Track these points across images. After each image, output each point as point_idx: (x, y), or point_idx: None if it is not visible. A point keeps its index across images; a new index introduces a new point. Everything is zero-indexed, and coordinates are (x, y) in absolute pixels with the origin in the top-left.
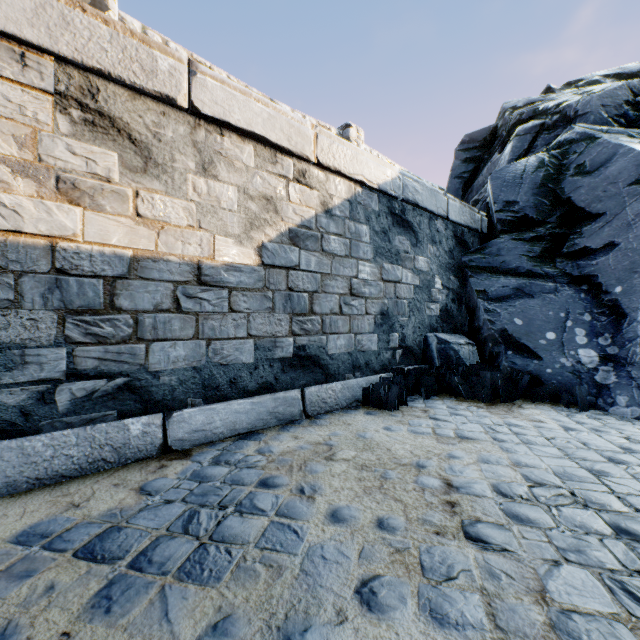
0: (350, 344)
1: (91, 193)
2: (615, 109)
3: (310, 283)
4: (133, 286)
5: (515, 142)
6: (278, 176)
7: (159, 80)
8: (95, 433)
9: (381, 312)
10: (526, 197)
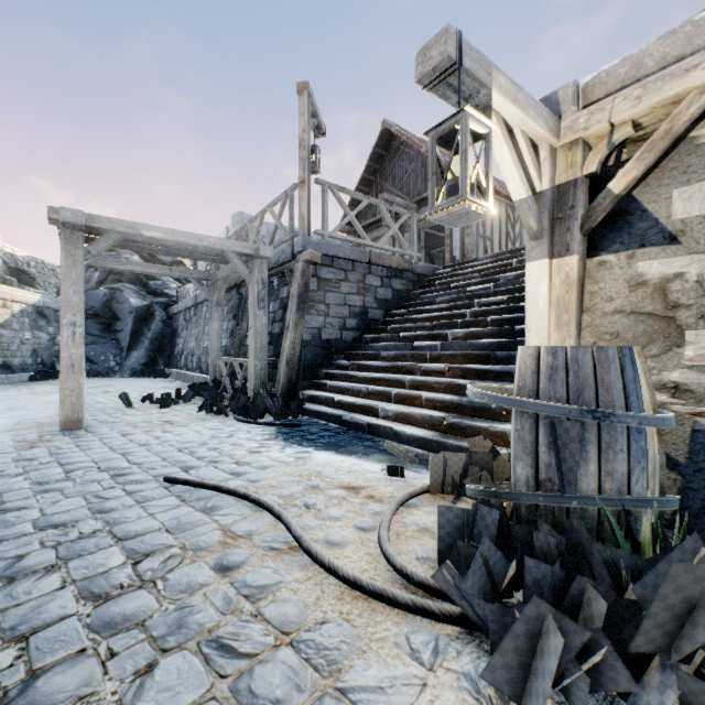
0: (22, 361)
1: None
2: (138, 275)
3: (8, 340)
4: None
5: (101, 274)
6: None
7: None
8: None
9: (34, 350)
10: (100, 306)
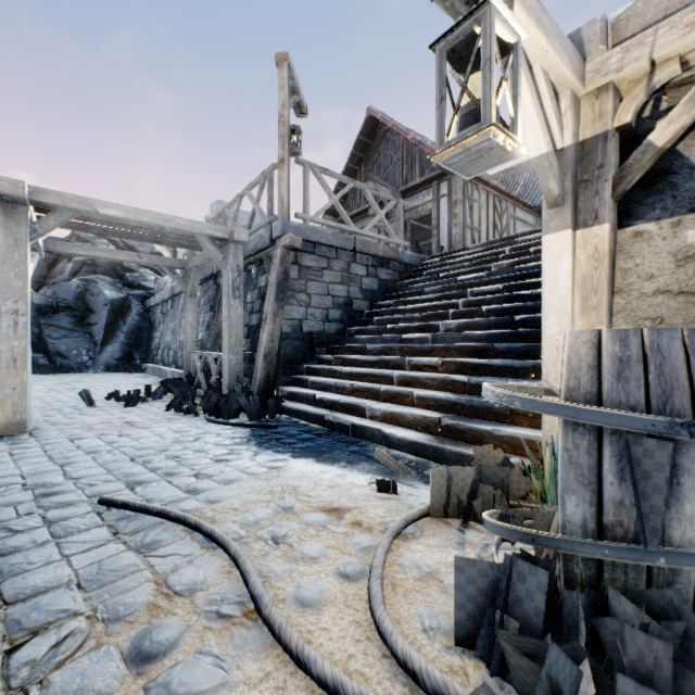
0: None
1: None
2: (114, 267)
3: None
4: None
5: (74, 265)
6: None
7: None
8: None
9: None
10: (72, 299)
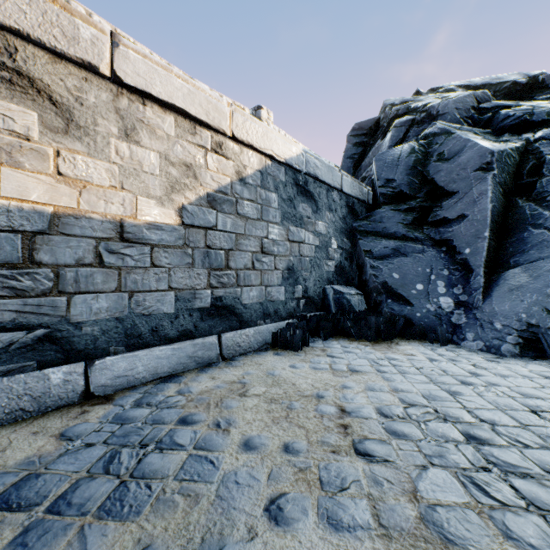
0: (261, 295)
1: (8, 149)
2: (465, 112)
3: (226, 242)
4: (54, 241)
5: (393, 132)
6: (197, 146)
7: (81, 47)
8: (13, 384)
9: (288, 268)
10: (401, 176)
